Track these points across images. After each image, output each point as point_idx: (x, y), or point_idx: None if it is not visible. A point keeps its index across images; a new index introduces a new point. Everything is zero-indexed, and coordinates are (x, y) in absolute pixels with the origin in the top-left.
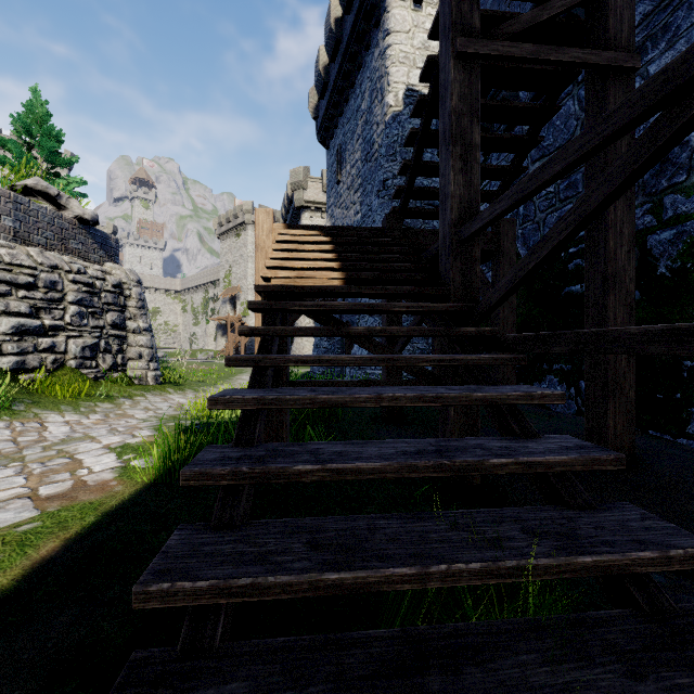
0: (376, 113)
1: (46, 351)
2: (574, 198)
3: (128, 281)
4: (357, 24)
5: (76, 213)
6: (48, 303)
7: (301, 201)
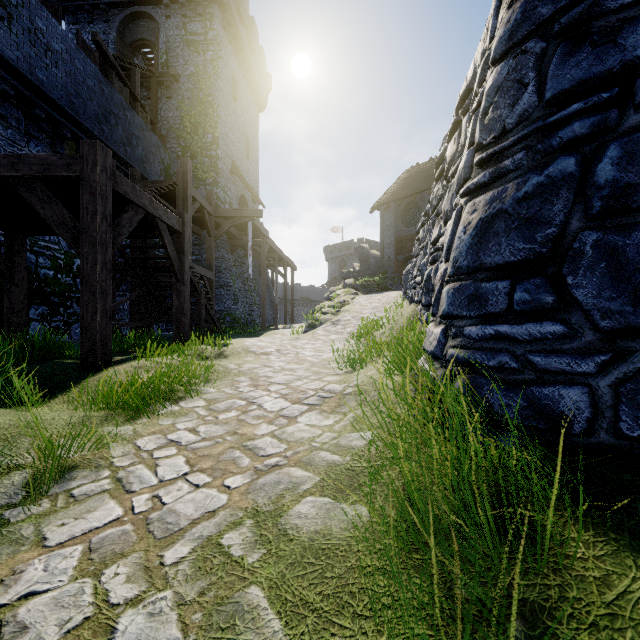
0: None
1: None
2: None
3: None
4: None
5: None
6: None
7: None
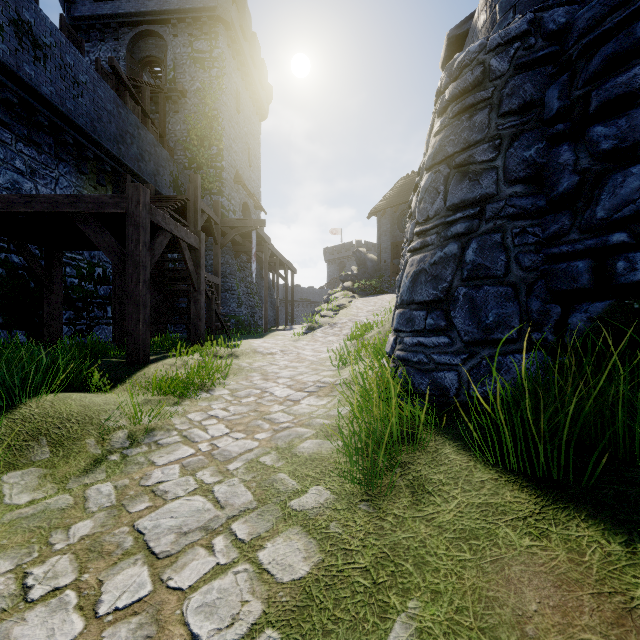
0: None
1: None
2: None
3: None
4: None
5: None
6: None
7: None
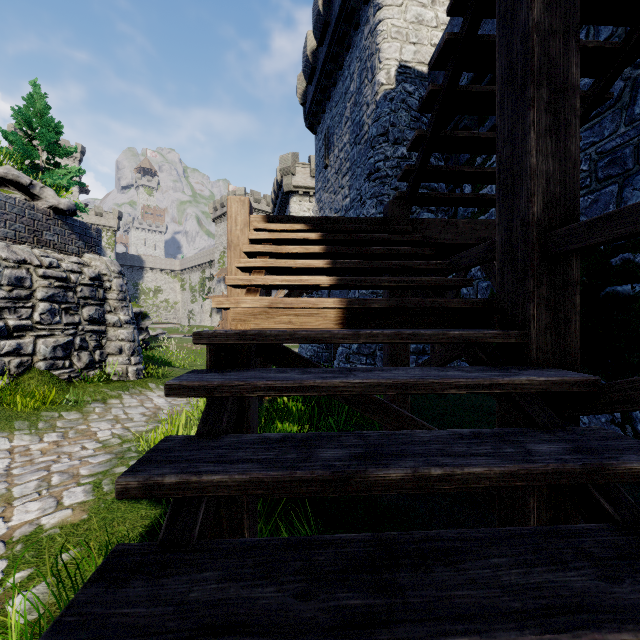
0: (366, 93)
1: (9, 355)
2: (620, 178)
3: (108, 272)
4: (346, 3)
5: (50, 202)
6: (13, 301)
7: (290, 186)
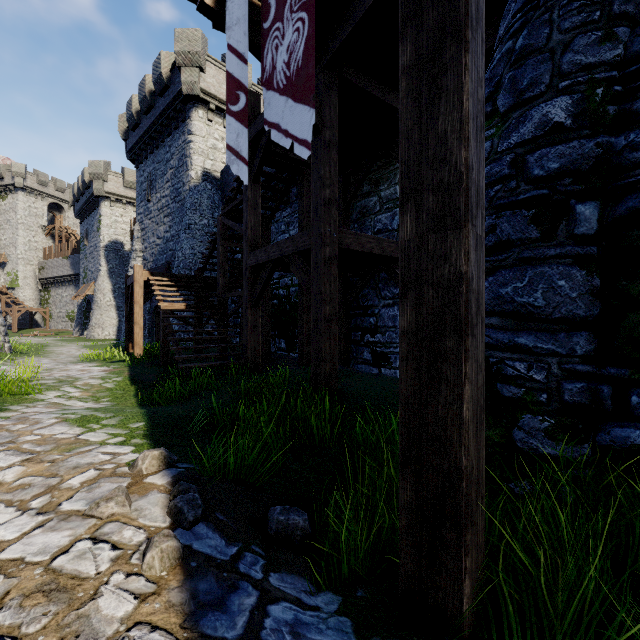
0: (183, 176)
1: None
2: None
3: None
4: (168, 109)
5: None
6: None
7: (102, 191)
